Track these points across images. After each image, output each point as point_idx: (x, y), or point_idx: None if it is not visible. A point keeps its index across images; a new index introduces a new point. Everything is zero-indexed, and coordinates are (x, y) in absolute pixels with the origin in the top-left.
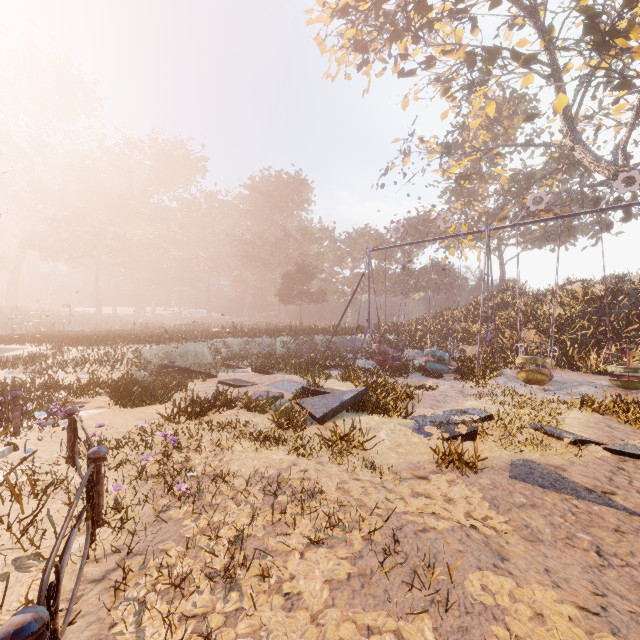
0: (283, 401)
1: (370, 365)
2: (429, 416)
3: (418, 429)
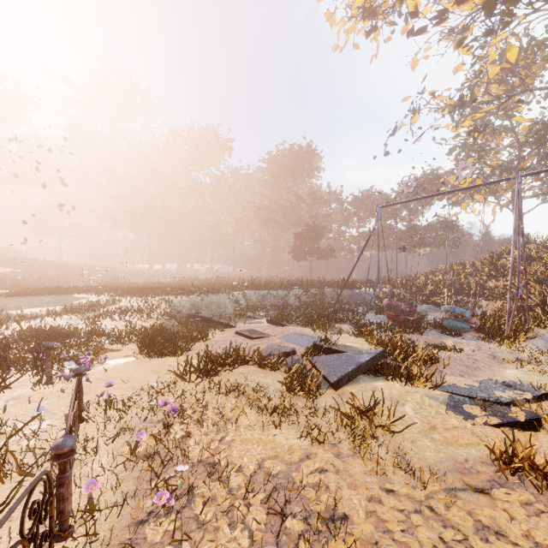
0: (295, 358)
1: (380, 319)
2: (462, 387)
3: (454, 407)
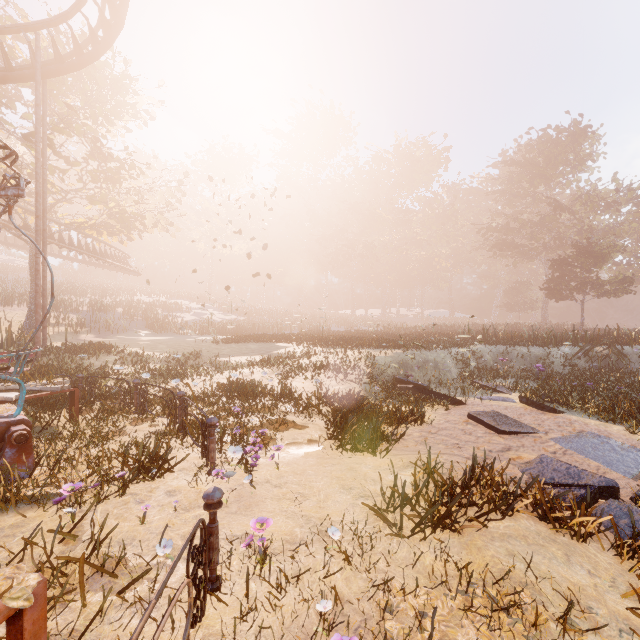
0: (624, 508)
1: None
2: None
3: None
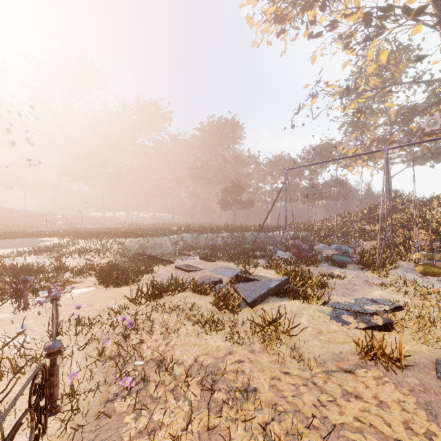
0: (221, 285)
1: (287, 255)
2: (343, 304)
3: (336, 317)
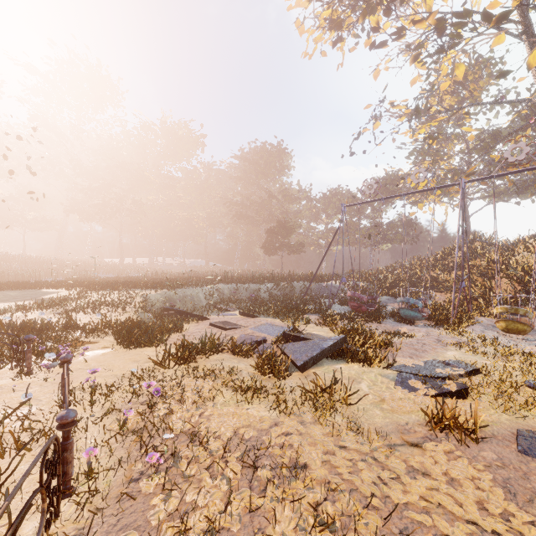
0: (266, 345)
1: (345, 310)
2: (410, 367)
3: (401, 382)
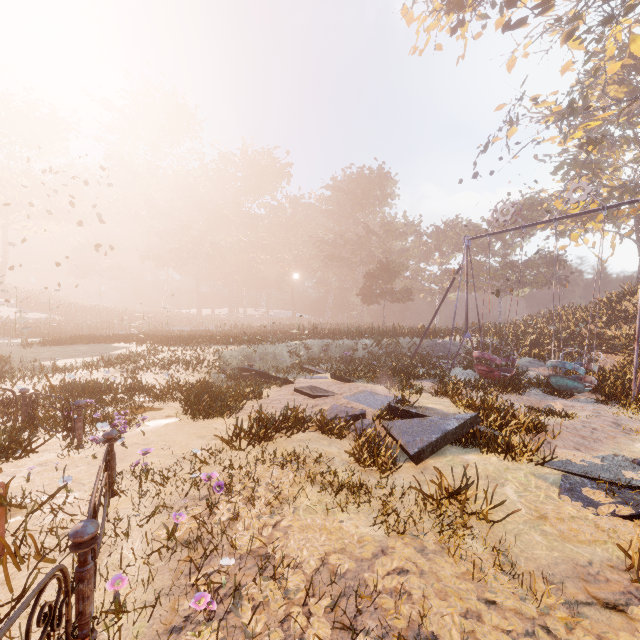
0: (365, 422)
1: (469, 375)
2: (579, 465)
3: (570, 490)
